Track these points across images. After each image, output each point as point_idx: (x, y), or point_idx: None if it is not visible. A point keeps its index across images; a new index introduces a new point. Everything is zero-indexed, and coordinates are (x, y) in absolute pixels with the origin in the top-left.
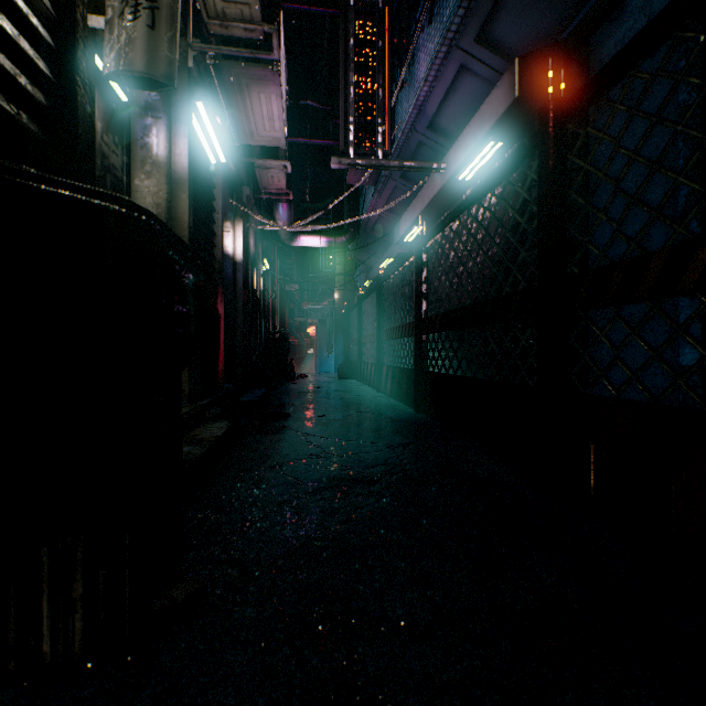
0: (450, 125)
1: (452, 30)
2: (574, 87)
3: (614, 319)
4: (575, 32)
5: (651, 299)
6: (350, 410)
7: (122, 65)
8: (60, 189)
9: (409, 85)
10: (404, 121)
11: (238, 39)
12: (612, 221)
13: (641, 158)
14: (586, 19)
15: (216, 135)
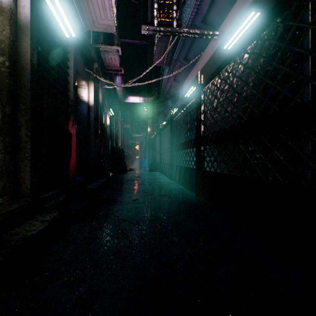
0: (216, 18)
1: None
2: None
3: None
4: None
5: None
6: (154, 194)
7: None
8: None
9: None
10: (187, 19)
11: None
12: None
13: None
14: None
15: (64, 10)
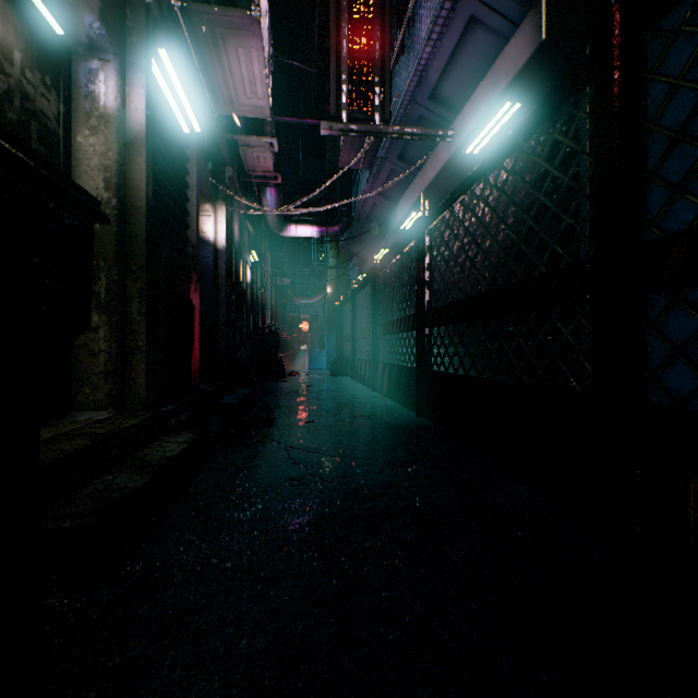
0: (455, 94)
1: None
2: None
3: None
4: None
5: None
6: (342, 414)
7: None
8: None
9: (409, 50)
10: (403, 91)
11: None
12: None
13: None
14: None
15: (186, 95)
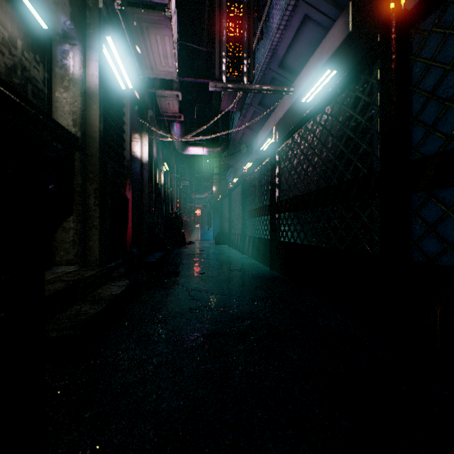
0: (295, 64)
1: None
2: None
3: None
4: None
5: None
6: (223, 269)
7: None
8: None
9: (265, 35)
10: (261, 62)
11: None
12: None
13: None
14: None
15: (124, 65)
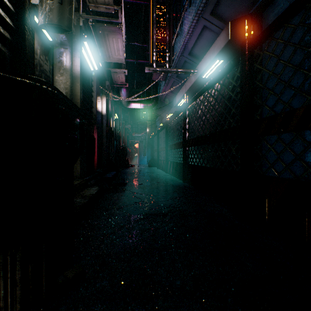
0: (199, 53)
1: (200, 9)
2: (255, 35)
3: (277, 140)
4: (256, 10)
5: (295, 131)
6: (153, 181)
7: (47, 21)
8: (7, 74)
9: (180, 35)
10: (178, 51)
11: (103, 13)
12: (276, 94)
13: (290, 64)
14: (261, 4)
15: (93, 57)
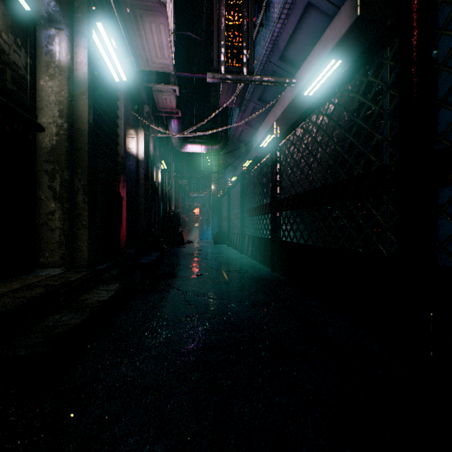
0: (296, 56)
1: None
2: None
3: None
4: None
5: None
6: (221, 270)
7: None
8: None
9: (266, 27)
10: (261, 54)
11: None
12: None
13: None
14: None
15: (116, 55)
